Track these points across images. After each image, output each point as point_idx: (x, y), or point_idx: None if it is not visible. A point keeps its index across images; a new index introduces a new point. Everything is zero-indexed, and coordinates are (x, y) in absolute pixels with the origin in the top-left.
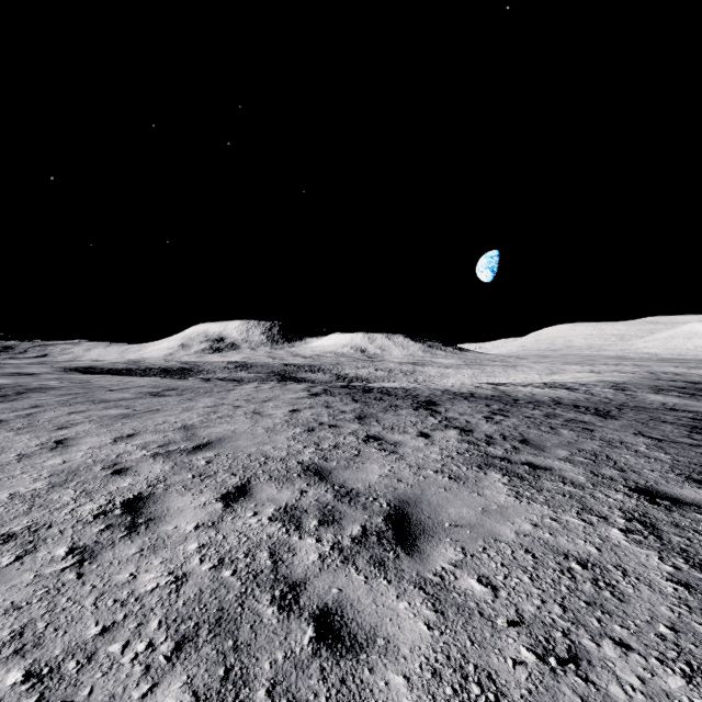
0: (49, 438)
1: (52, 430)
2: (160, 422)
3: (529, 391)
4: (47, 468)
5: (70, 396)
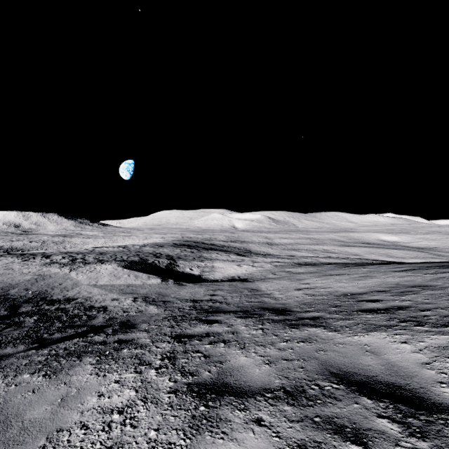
0: None
1: None
2: None
3: (106, 249)
4: None
5: None
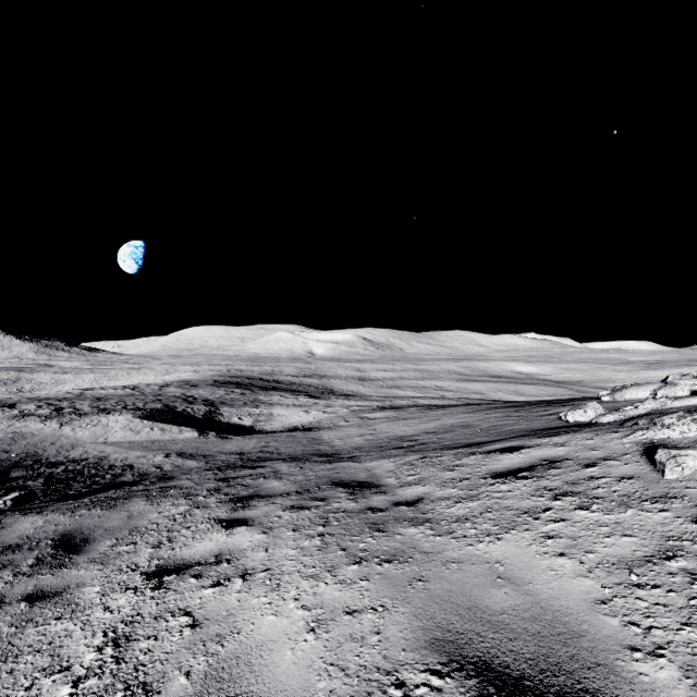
0: None
1: None
2: None
3: (104, 392)
4: None
5: None
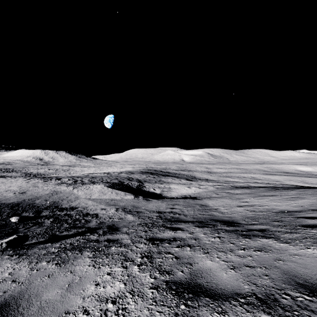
0: None
1: None
2: None
3: (96, 175)
4: None
5: None
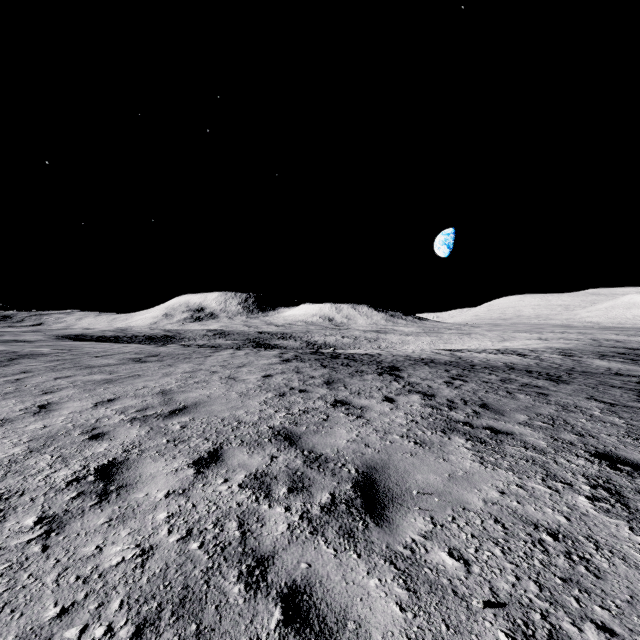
0: (34, 402)
1: (37, 395)
2: (140, 387)
3: (483, 356)
4: (28, 433)
5: (58, 362)
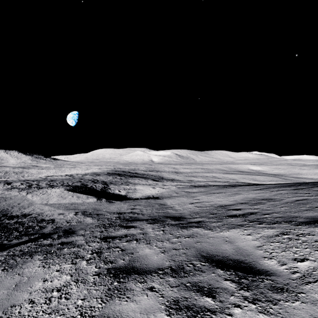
0: None
1: None
2: None
3: (56, 177)
4: None
5: None
